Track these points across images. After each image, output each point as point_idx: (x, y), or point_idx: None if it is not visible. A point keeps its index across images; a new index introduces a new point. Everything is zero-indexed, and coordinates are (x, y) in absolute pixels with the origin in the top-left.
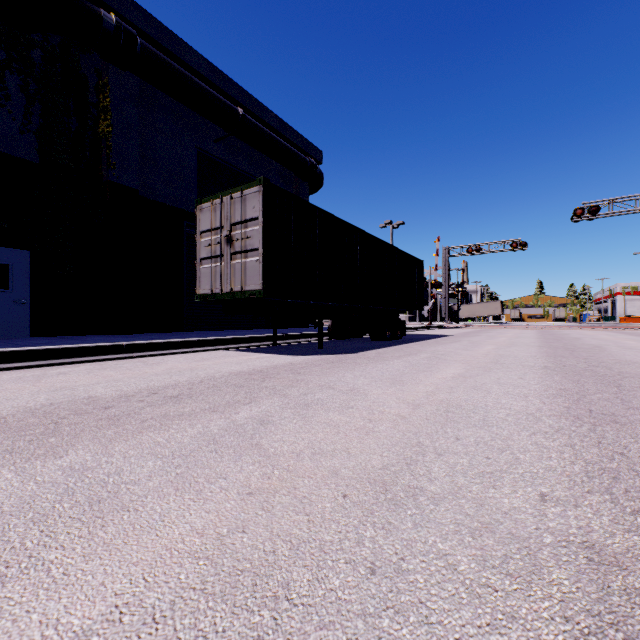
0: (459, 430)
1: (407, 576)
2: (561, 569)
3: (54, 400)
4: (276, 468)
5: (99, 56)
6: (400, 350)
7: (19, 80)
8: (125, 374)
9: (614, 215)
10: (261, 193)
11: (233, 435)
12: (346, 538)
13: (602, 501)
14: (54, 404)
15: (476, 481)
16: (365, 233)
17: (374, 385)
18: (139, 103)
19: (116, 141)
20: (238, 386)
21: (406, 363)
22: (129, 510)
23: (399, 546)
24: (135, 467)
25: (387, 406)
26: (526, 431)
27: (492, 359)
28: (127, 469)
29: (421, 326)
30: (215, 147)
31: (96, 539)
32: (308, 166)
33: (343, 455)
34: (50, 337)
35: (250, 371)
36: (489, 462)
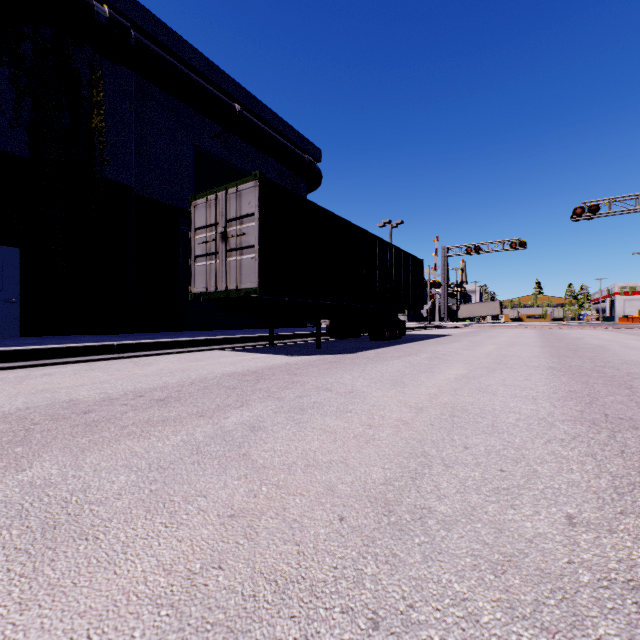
0: (467, 437)
1: (418, 632)
2: (608, 620)
3: (31, 404)
4: (264, 483)
5: (92, 49)
6: (400, 350)
7: (9, 73)
8: (113, 375)
9: (614, 214)
10: (257, 188)
11: (219, 443)
12: (342, 576)
13: (639, 525)
14: (30, 408)
15: (491, 499)
16: (364, 231)
17: (374, 387)
18: (134, 98)
19: (110, 137)
20: (230, 388)
21: (406, 363)
22: (87, 538)
23: (407, 587)
24: (104, 482)
25: (388, 410)
26: (540, 438)
27: (495, 359)
28: (95, 485)
29: (420, 326)
30: (212, 144)
31: (40, 579)
32: (306, 164)
33: (340, 467)
34: (41, 337)
35: (244, 372)
36: (504, 475)
